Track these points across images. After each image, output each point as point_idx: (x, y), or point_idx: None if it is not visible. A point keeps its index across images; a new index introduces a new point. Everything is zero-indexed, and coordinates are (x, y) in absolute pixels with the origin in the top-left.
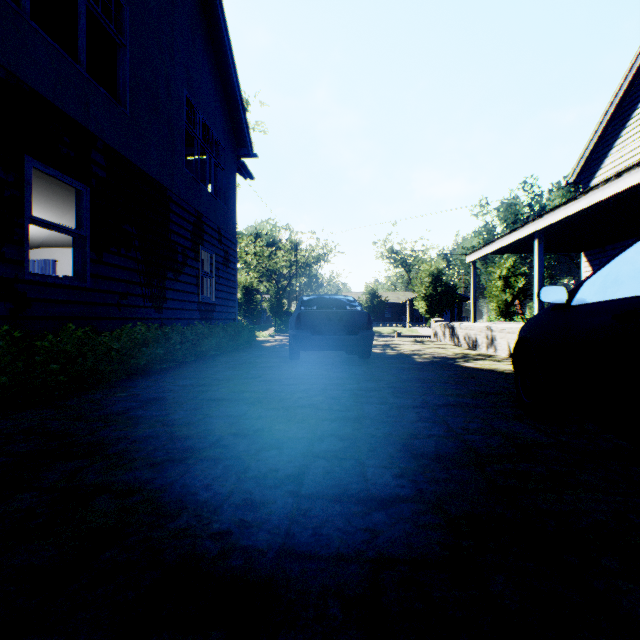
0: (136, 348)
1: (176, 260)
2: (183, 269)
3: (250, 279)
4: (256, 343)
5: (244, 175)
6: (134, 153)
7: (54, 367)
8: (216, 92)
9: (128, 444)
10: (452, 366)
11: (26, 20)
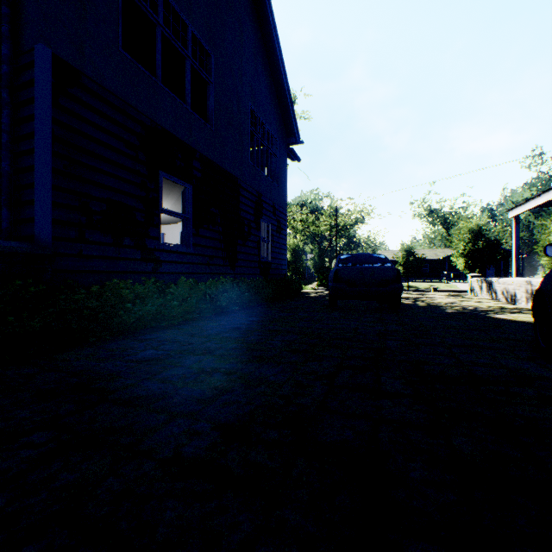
0: (220, 294)
1: (244, 230)
2: (248, 237)
3: (297, 242)
4: (302, 294)
5: (292, 159)
6: (217, 157)
7: (177, 304)
8: (271, 98)
9: (224, 351)
10: (480, 317)
11: (160, 85)
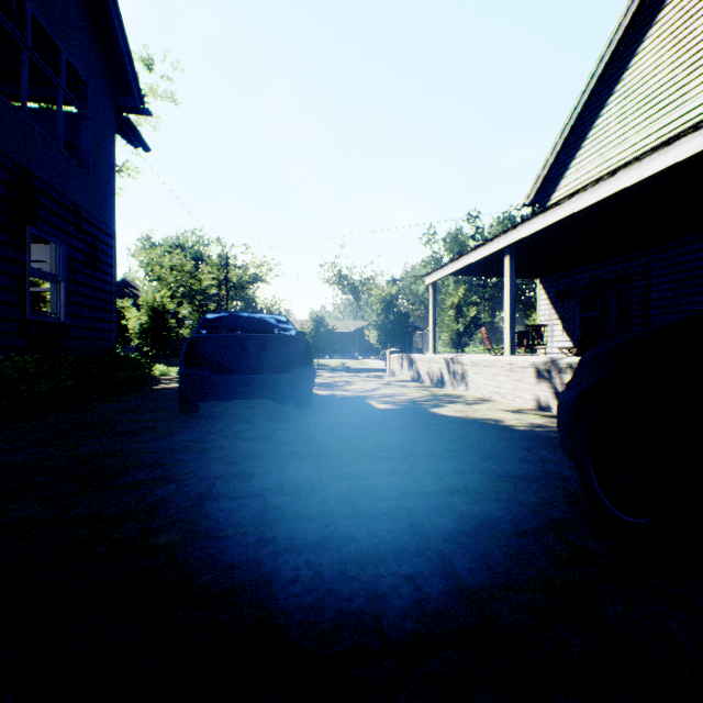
0: None
1: None
2: None
3: (160, 298)
4: (150, 384)
5: (133, 141)
6: None
7: None
8: None
9: None
10: (427, 416)
11: None
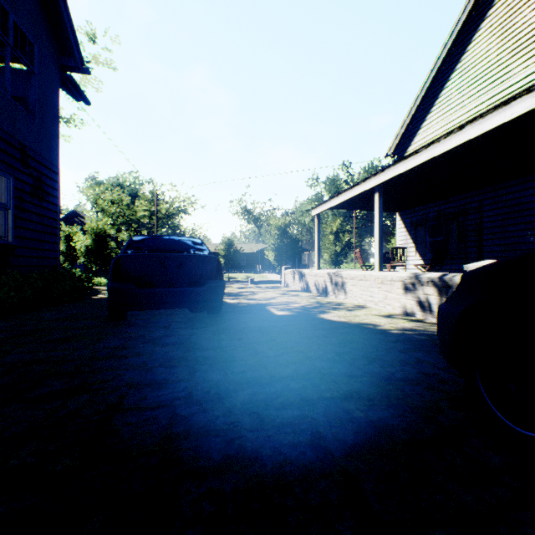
0: None
1: None
2: None
3: (102, 225)
4: (90, 294)
5: (75, 95)
6: None
7: None
8: None
9: None
10: (317, 321)
11: None
